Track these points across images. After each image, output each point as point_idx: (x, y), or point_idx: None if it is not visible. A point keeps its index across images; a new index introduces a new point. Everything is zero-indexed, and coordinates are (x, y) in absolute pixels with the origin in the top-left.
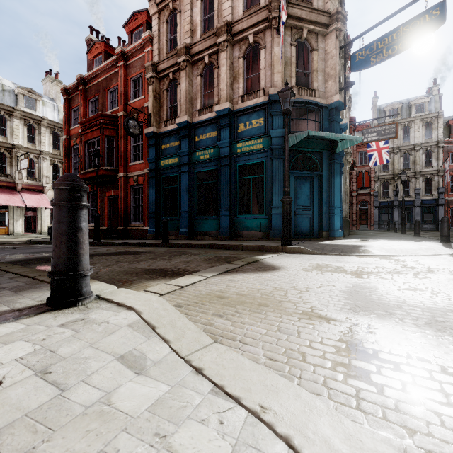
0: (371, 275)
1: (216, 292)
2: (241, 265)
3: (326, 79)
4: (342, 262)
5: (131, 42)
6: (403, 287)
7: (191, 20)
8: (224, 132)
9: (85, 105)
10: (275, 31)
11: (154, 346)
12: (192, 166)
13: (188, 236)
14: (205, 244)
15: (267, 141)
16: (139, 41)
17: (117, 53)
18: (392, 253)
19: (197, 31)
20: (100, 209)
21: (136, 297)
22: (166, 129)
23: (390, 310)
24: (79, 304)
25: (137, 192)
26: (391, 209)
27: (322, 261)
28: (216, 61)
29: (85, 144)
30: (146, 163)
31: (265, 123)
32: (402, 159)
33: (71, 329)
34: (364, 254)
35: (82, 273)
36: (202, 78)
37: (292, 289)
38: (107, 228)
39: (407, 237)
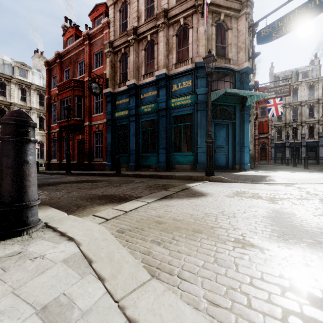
0: (285, 201)
1: (155, 217)
2: (175, 192)
3: (238, 51)
4: (255, 189)
5: (94, 27)
6: (317, 213)
7: (137, 9)
8: (162, 91)
9: (61, 73)
10: (200, 15)
11: (87, 287)
12: (138, 117)
13: (135, 168)
14: (147, 174)
15: (194, 98)
16: (99, 25)
17: (84, 35)
18: (292, 181)
19: (142, 17)
20: (71, 148)
21: (80, 226)
22: (119, 90)
23: (317, 238)
24: (24, 234)
25: (98, 136)
26: (283, 149)
27: (239, 188)
28: (156, 38)
29: (61, 101)
30: (105, 114)
31: (193, 84)
32: (292, 112)
33: (1, 267)
34: (270, 182)
35: (27, 204)
36: (146, 52)
37: (221, 215)
38: (76, 163)
39: (298, 169)
